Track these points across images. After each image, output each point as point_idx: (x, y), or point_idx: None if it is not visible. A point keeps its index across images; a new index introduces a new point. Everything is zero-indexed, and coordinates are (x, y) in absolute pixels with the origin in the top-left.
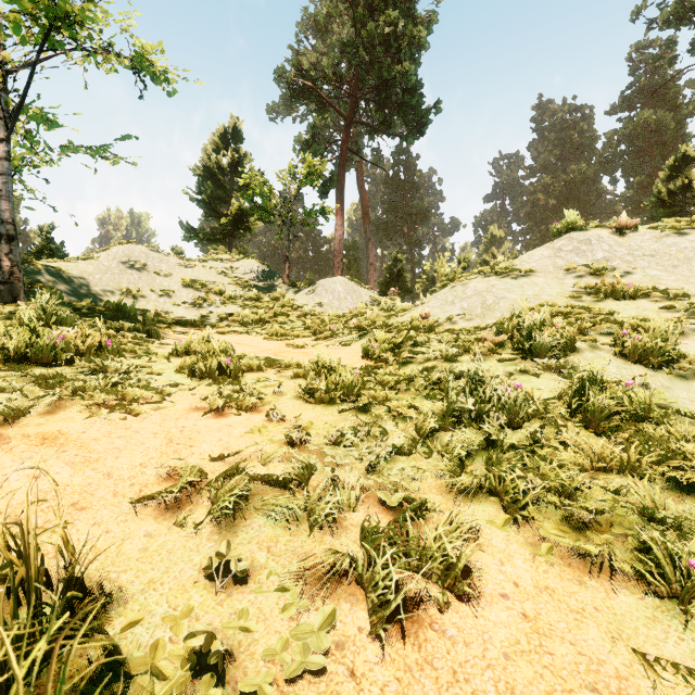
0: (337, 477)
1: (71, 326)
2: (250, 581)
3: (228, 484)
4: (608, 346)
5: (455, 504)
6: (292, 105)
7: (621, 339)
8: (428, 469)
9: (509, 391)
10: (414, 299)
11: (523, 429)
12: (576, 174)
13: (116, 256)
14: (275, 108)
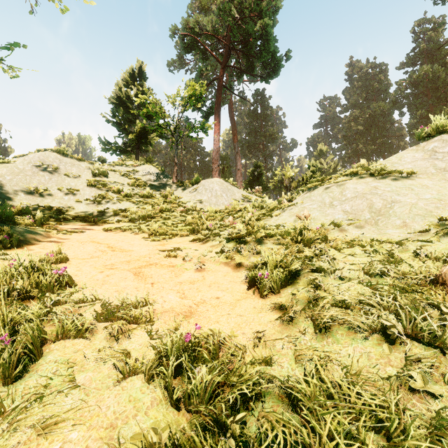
0: None
1: None
2: None
3: None
4: None
5: None
6: (185, 61)
7: None
8: None
9: None
10: (267, 193)
11: None
12: (376, 109)
13: (31, 161)
14: (173, 63)
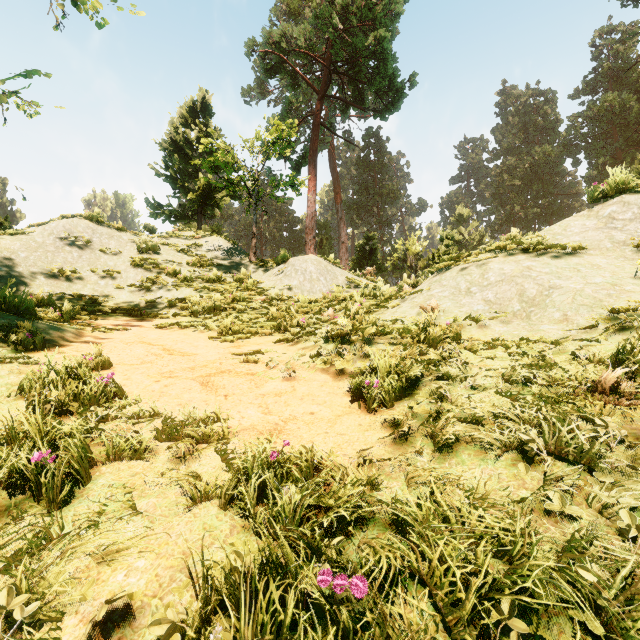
0: None
1: None
2: None
3: None
4: None
5: None
6: (266, 89)
7: None
8: None
9: None
10: (384, 276)
11: None
12: (540, 155)
13: (54, 231)
14: (249, 91)
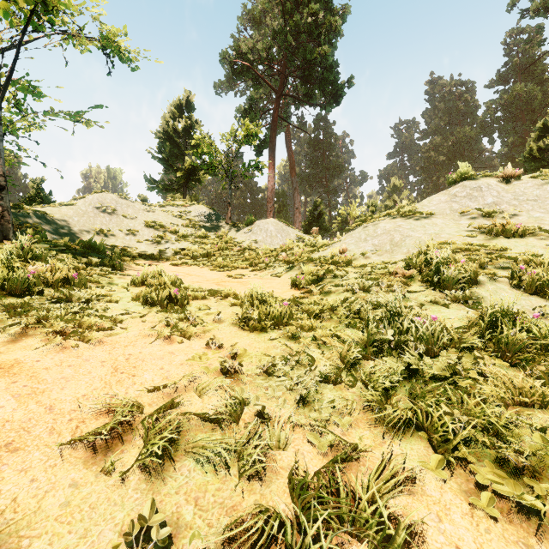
0: (267, 413)
1: (45, 260)
2: (172, 547)
3: (161, 423)
4: (506, 279)
5: (383, 441)
6: (234, 83)
7: (519, 273)
8: (354, 400)
9: (426, 323)
10: (331, 236)
11: (440, 359)
12: (461, 135)
13: (92, 203)
14: (220, 84)
